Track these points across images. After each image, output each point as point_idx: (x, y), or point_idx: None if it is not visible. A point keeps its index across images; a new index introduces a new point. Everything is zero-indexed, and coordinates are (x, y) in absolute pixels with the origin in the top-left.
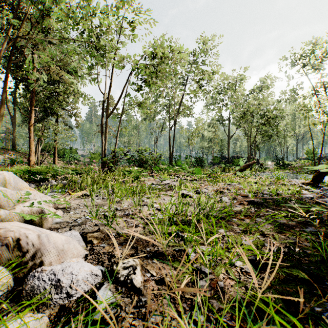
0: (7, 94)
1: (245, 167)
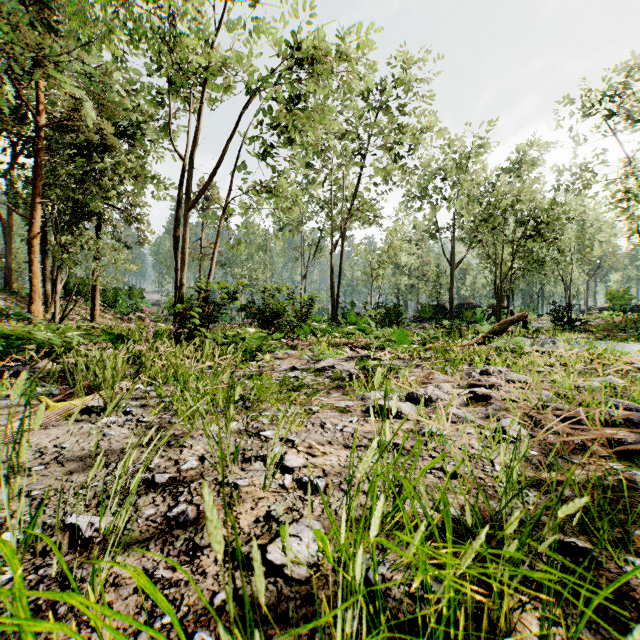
0: None
1: (504, 328)
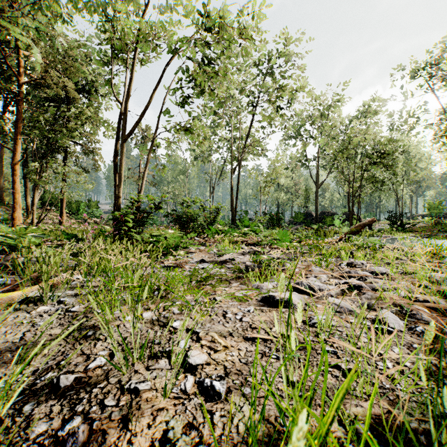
0: None
1: (358, 229)
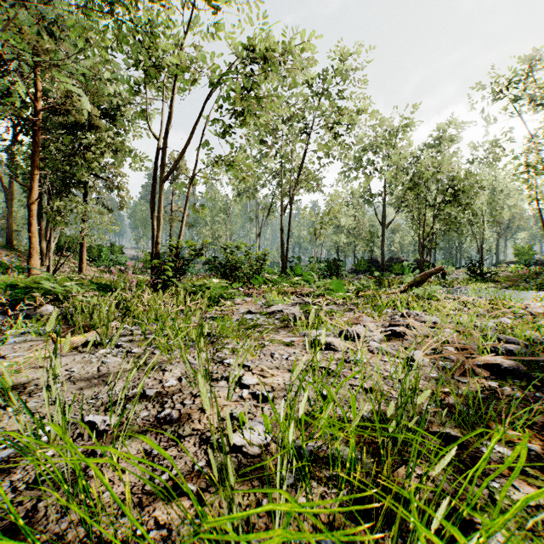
0: None
1: (424, 279)
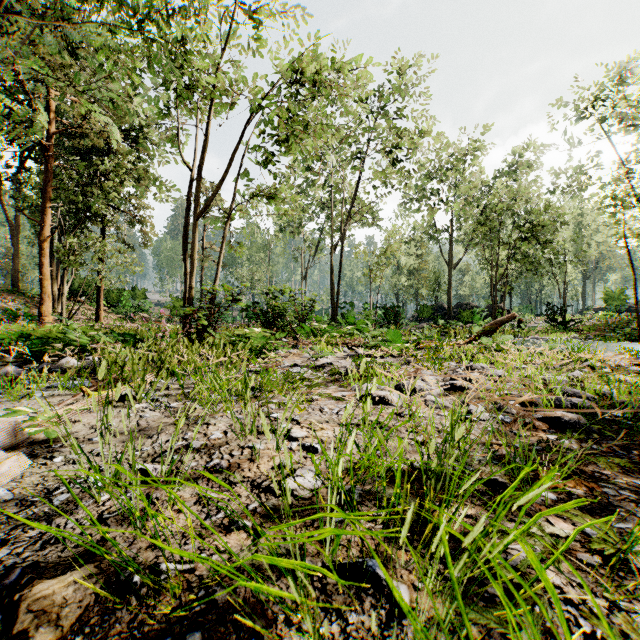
0: (1, 177)
1: (494, 328)
